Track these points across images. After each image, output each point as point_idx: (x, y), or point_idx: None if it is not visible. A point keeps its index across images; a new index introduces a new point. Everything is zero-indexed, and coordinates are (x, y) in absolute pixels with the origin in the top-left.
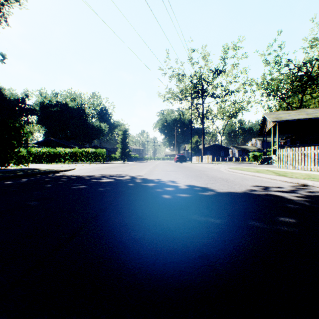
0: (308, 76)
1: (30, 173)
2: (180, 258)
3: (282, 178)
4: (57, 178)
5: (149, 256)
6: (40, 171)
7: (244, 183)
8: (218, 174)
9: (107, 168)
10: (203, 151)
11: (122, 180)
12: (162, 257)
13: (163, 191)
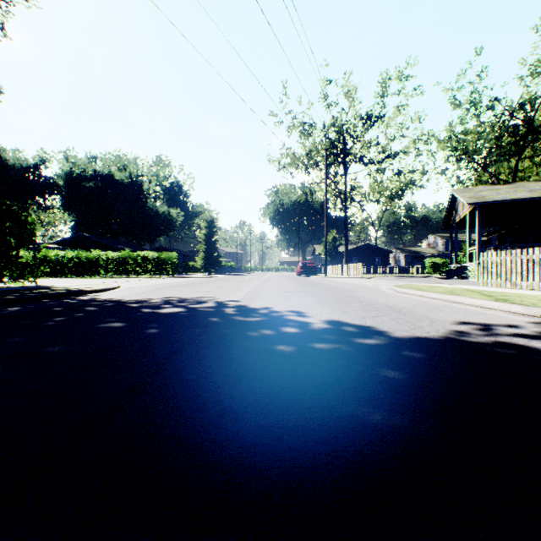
0: (527, 126)
1: (30, 295)
2: None
3: (506, 305)
4: (77, 306)
5: None
6: (52, 291)
7: (436, 317)
8: (379, 297)
9: (177, 285)
10: (345, 256)
11: (199, 309)
12: None
13: (278, 334)
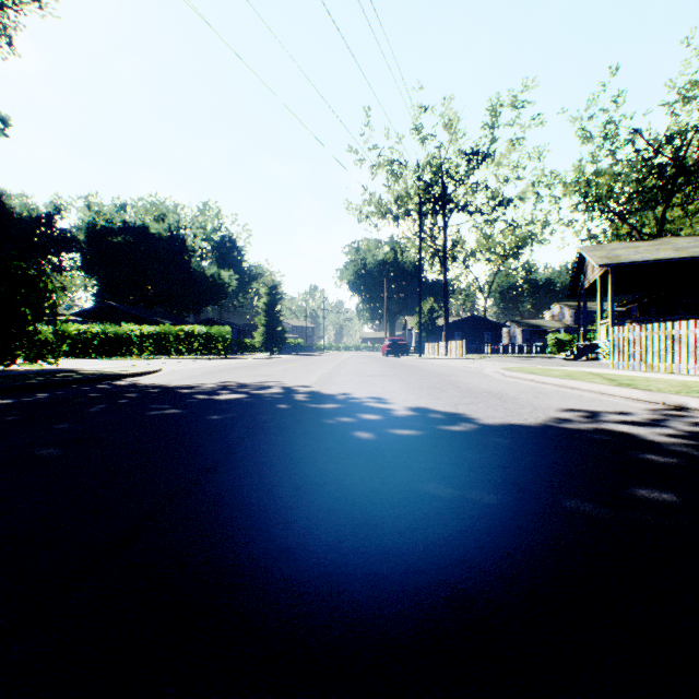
0: (677, 166)
1: (58, 379)
2: (397, 607)
3: (627, 391)
4: (117, 392)
5: (315, 601)
6: (82, 375)
7: (541, 404)
8: (481, 382)
9: (233, 368)
10: (445, 331)
11: (263, 395)
12: (349, 602)
13: (356, 421)
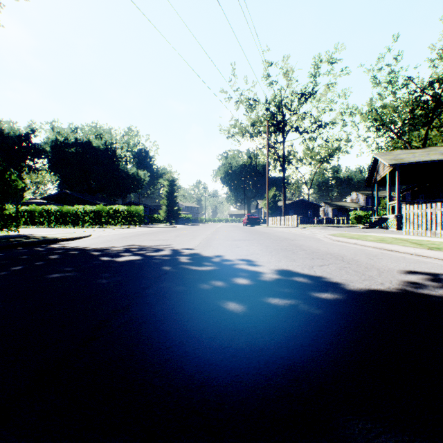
0: (436, 101)
1: (4, 244)
2: None
3: (442, 254)
4: (43, 254)
5: None
6: (27, 240)
7: (380, 265)
8: (318, 245)
9: (141, 234)
10: (283, 209)
11: (155, 257)
12: None
13: (229, 287)
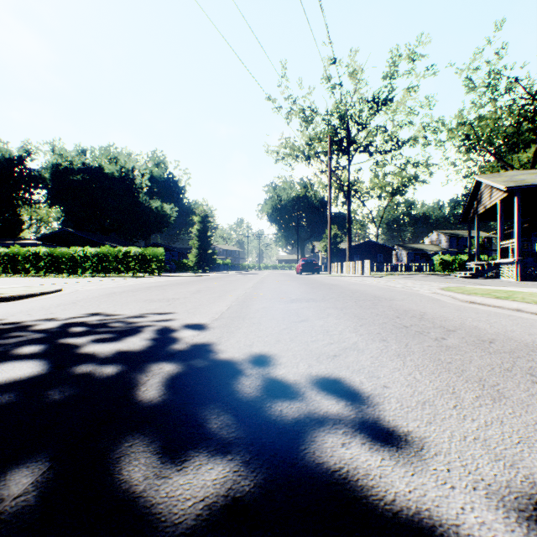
0: None
1: None
2: None
3: None
4: None
5: None
6: None
7: None
8: (454, 313)
9: (144, 288)
10: (348, 253)
11: (78, 370)
12: None
13: None
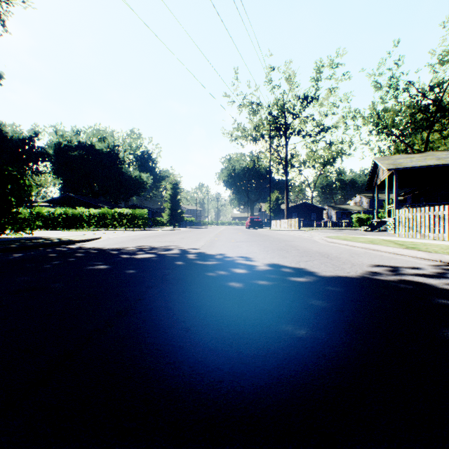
0: (436, 105)
1: (29, 244)
2: None
3: (413, 252)
4: (68, 253)
5: None
6: (46, 241)
7: (357, 261)
8: (312, 246)
9: (148, 236)
10: (286, 212)
11: (167, 255)
12: None
13: (230, 274)
